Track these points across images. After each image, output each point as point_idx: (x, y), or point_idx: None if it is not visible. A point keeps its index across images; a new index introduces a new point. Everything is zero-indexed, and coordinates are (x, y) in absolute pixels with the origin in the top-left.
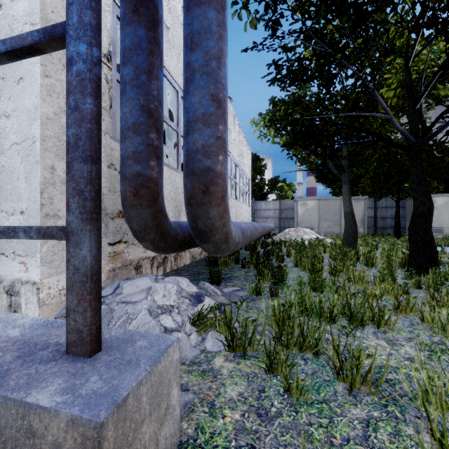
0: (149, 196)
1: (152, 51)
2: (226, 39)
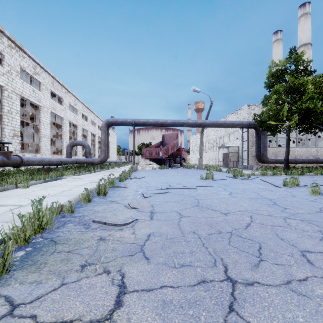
0: (258, 156)
1: (258, 139)
2: (266, 137)
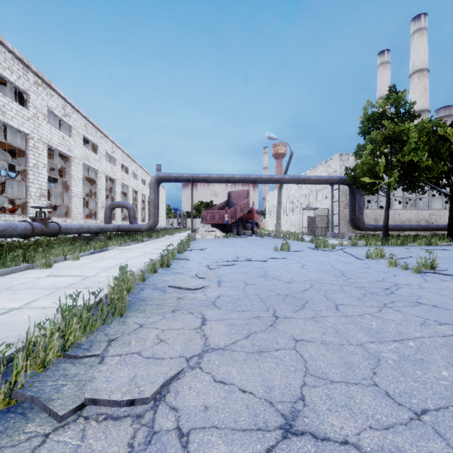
0: (352, 221)
1: (353, 199)
2: (362, 197)
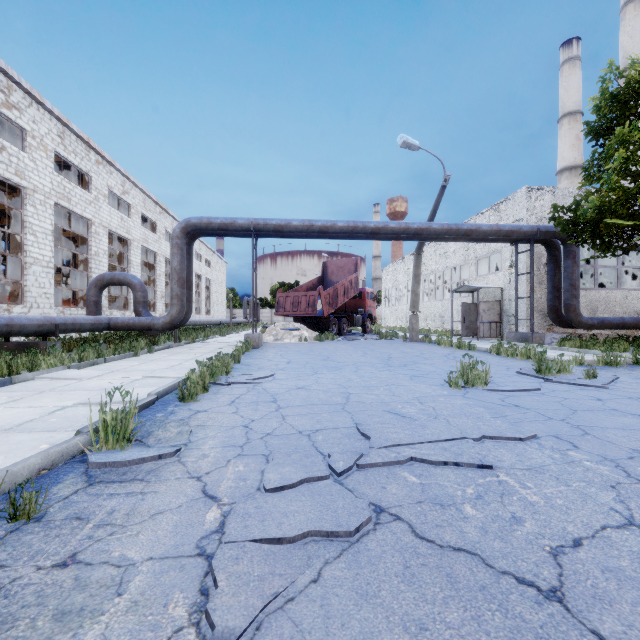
0: (554, 311)
1: (555, 269)
2: (576, 265)
